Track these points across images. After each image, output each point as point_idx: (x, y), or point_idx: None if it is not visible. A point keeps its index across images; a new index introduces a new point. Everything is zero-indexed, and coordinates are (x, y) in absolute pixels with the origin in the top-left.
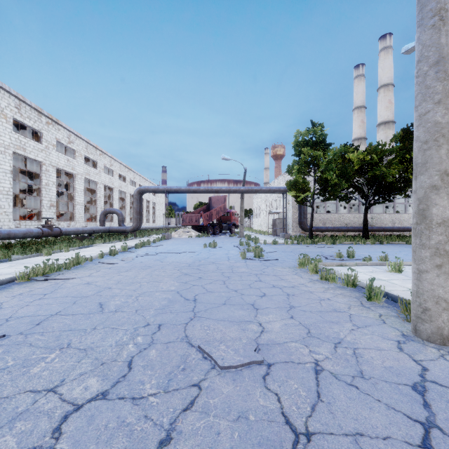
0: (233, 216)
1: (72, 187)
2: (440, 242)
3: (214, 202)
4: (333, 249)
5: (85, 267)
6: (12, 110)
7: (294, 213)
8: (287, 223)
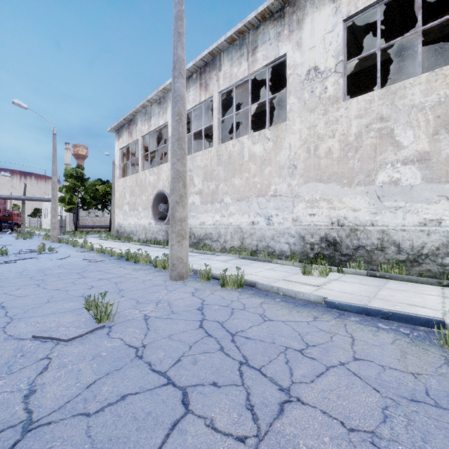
0: (16, 216)
1: None
2: (53, 226)
3: None
4: None
5: None
6: None
7: (71, 216)
8: (67, 223)
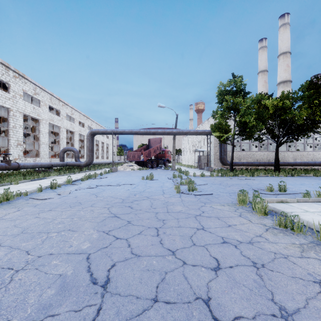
0: (167, 153)
1: (38, 130)
2: None
3: (152, 143)
4: (256, 181)
5: (11, 204)
6: None
7: (215, 151)
8: (210, 159)
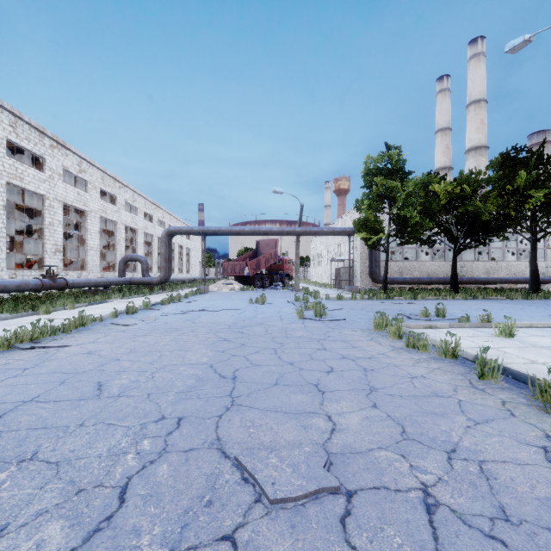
0: (287, 264)
1: (84, 228)
2: None
3: (262, 247)
4: (415, 306)
5: (91, 330)
6: (5, 129)
7: (363, 261)
8: (355, 273)
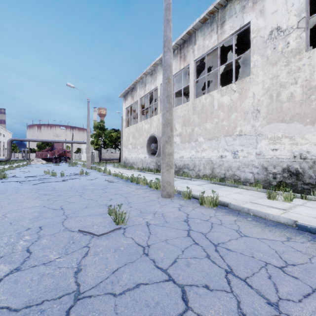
0: (68, 153)
1: None
2: (88, 159)
3: (56, 145)
4: None
5: (17, 169)
6: None
7: (97, 153)
8: (95, 157)
